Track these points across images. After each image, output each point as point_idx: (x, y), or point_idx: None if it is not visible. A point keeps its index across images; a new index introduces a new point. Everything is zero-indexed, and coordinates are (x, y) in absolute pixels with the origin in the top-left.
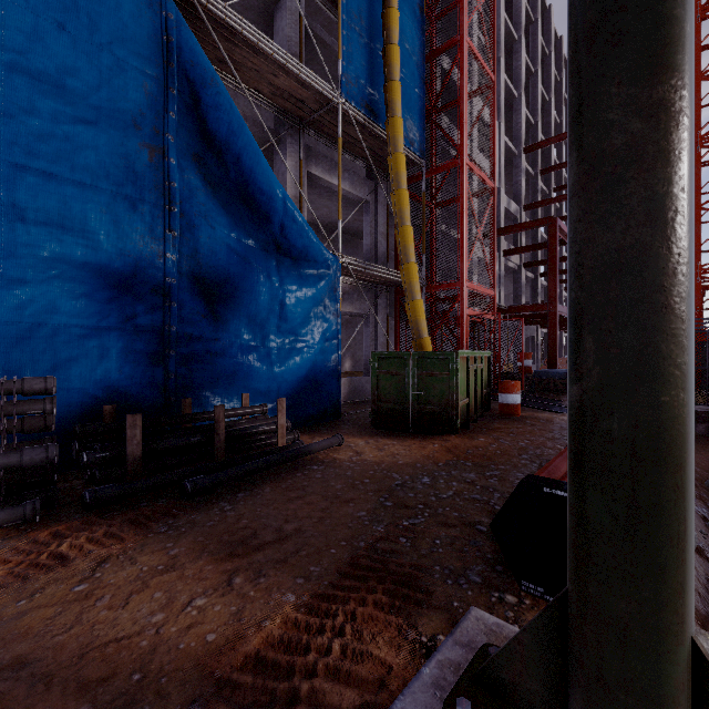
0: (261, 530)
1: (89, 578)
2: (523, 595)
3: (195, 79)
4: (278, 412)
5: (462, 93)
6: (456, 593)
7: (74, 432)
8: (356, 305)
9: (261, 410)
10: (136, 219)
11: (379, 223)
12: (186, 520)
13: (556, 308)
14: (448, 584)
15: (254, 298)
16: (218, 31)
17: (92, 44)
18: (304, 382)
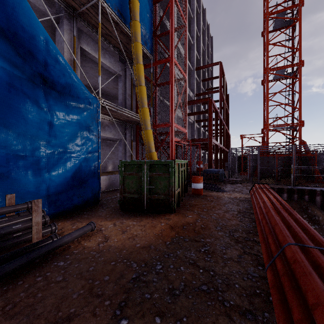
0: None
1: None
2: None
3: None
4: (33, 212)
5: (172, 22)
6: None
7: None
8: (113, 133)
9: (26, 207)
10: None
11: (127, 88)
12: None
13: (212, 140)
14: None
15: (21, 117)
16: None
17: None
18: (70, 181)
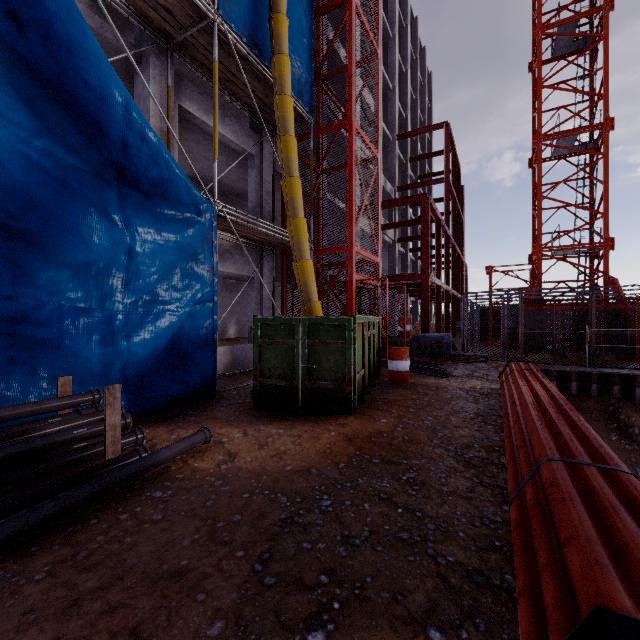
0: None
1: None
2: None
3: None
4: (106, 406)
5: (350, 53)
6: None
7: None
8: (239, 265)
9: (91, 399)
10: None
11: (265, 179)
12: None
13: (429, 278)
14: None
15: (81, 240)
16: None
17: None
18: (165, 356)
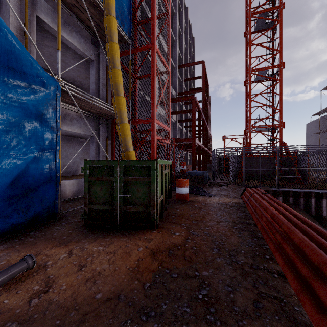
0: None
1: None
2: None
3: None
4: None
5: (153, 5)
6: None
7: None
8: (83, 128)
9: None
10: None
11: (101, 76)
12: None
13: (195, 140)
14: None
15: None
16: None
17: None
18: (9, 190)
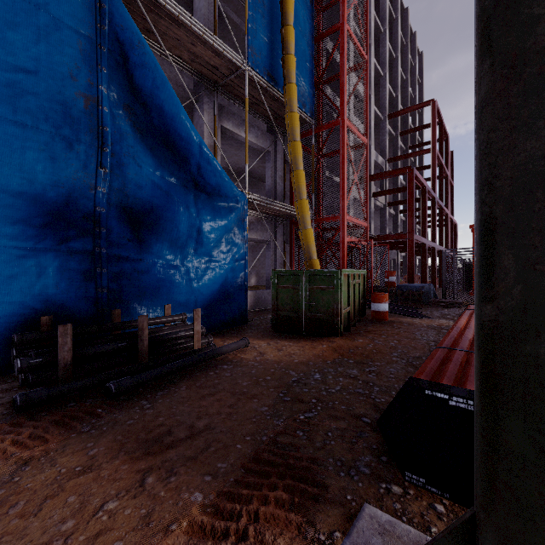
0: (176, 427)
1: (7, 483)
2: (407, 485)
3: (124, 40)
4: (194, 320)
5: (343, 68)
6: (349, 485)
7: (13, 340)
8: (259, 233)
9: (181, 318)
10: (72, 157)
11: (278, 168)
12: (108, 419)
13: (413, 237)
14: (340, 476)
15: (175, 226)
16: (145, 4)
17: (31, 4)
18: (217, 295)
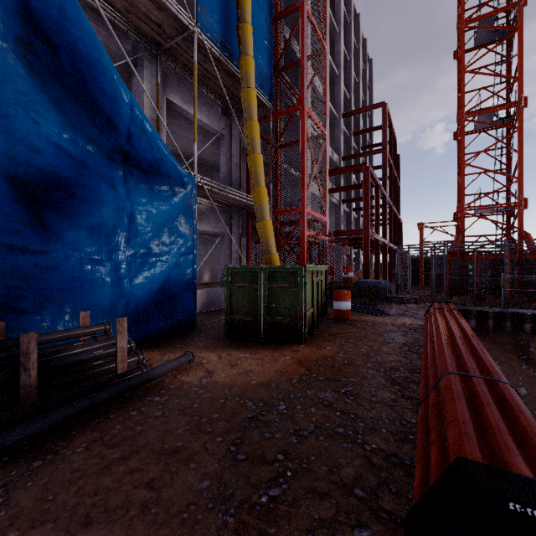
0: None
1: None
2: None
3: None
4: (117, 334)
5: (303, 50)
6: None
7: None
8: (212, 224)
9: (104, 329)
10: None
11: (233, 154)
12: None
13: (369, 233)
14: None
15: (96, 208)
16: None
17: None
18: (157, 296)
